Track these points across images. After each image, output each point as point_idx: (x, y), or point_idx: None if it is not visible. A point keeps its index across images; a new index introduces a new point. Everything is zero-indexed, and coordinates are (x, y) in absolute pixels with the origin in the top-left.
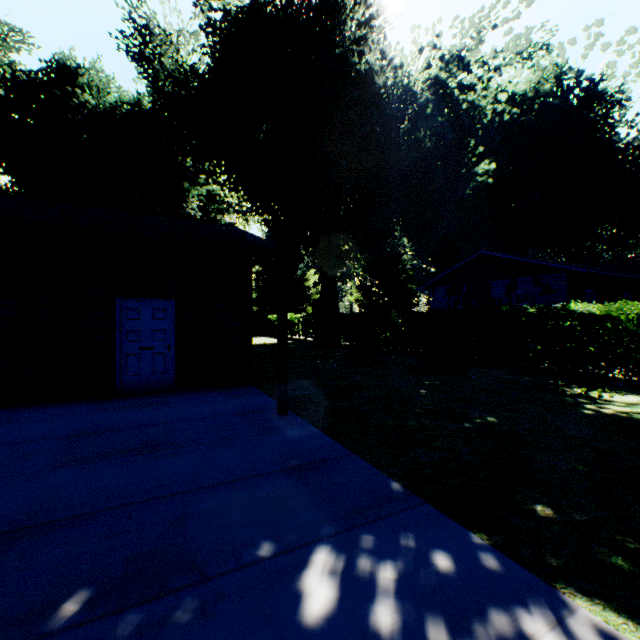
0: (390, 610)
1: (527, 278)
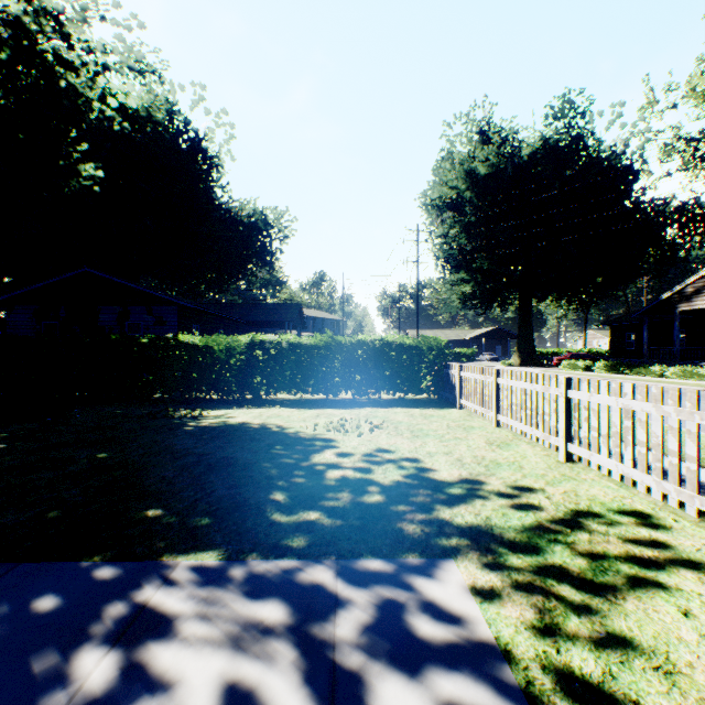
0: None
1: (141, 307)
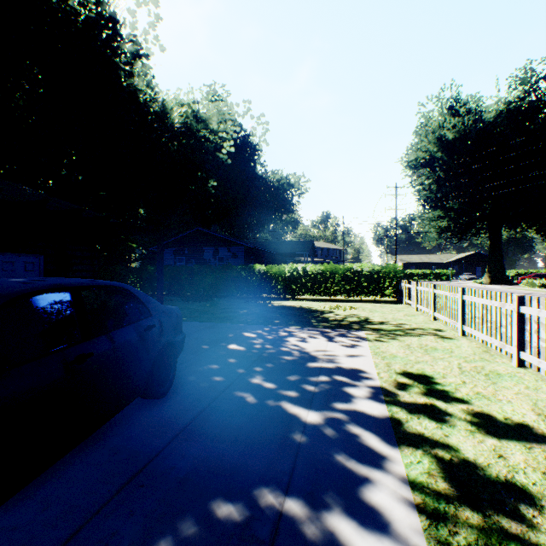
0: (266, 333)
1: (224, 248)
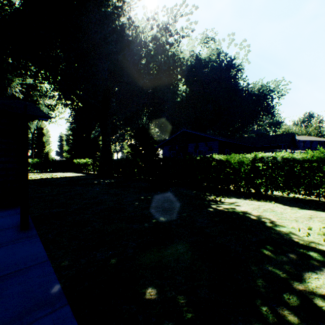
0: None
1: (203, 143)
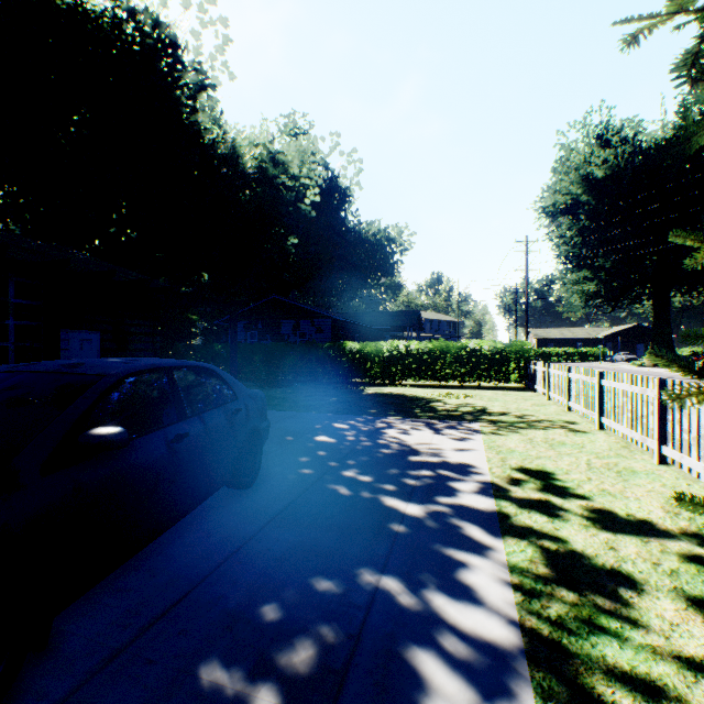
0: (360, 424)
1: (307, 320)
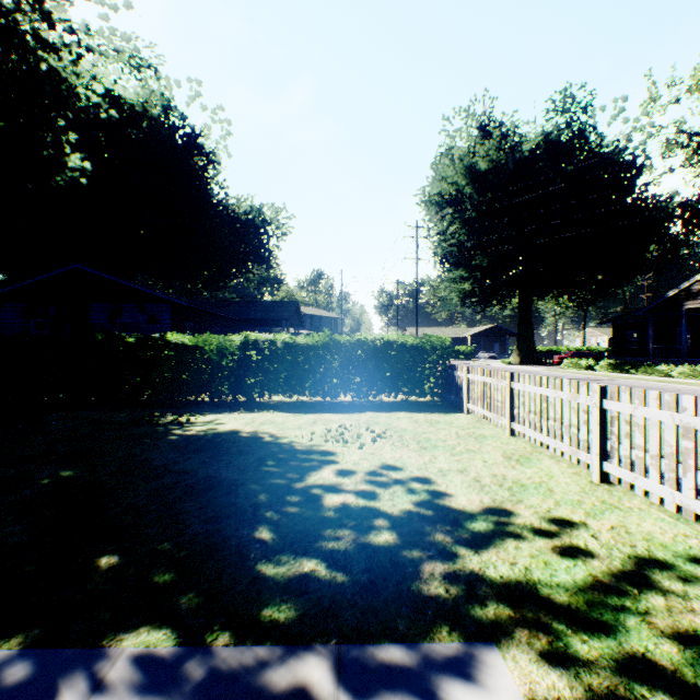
0: None
1: (133, 305)
